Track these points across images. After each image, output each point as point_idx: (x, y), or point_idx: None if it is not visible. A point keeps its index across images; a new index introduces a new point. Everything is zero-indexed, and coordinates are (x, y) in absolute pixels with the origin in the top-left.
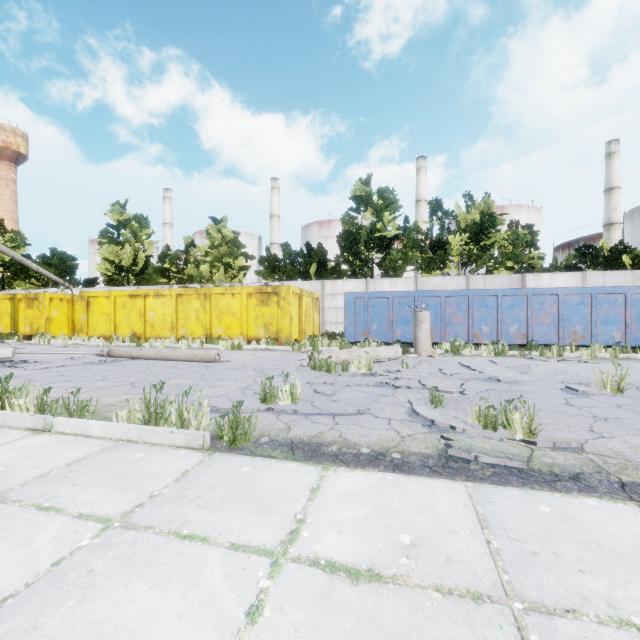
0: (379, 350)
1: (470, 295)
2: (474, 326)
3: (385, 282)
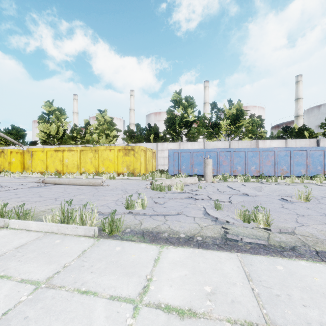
0: (186, 179)
1: (231, 151)
2: (233, 166)
3: (188, 144)
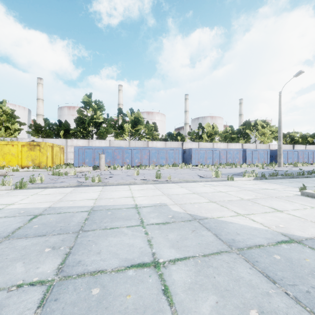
0: (83, 168)
1: (123, 149)
2: (124, 160)
3: (97, 141)
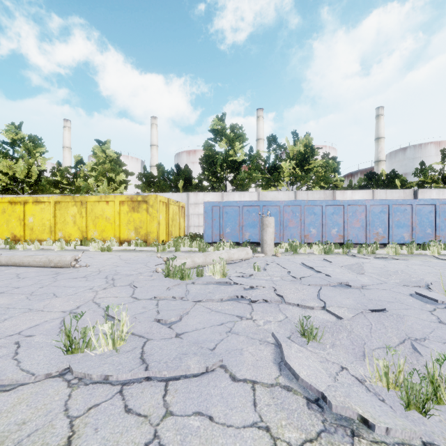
0: (232, 252)
1: (302, 205)
2: (305, 229)
3: (236, 195)
